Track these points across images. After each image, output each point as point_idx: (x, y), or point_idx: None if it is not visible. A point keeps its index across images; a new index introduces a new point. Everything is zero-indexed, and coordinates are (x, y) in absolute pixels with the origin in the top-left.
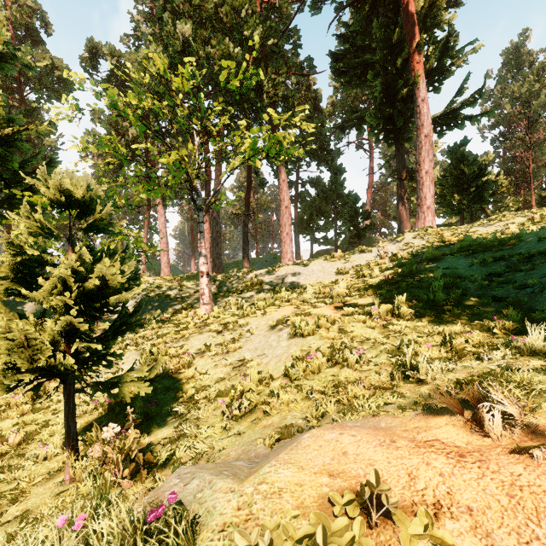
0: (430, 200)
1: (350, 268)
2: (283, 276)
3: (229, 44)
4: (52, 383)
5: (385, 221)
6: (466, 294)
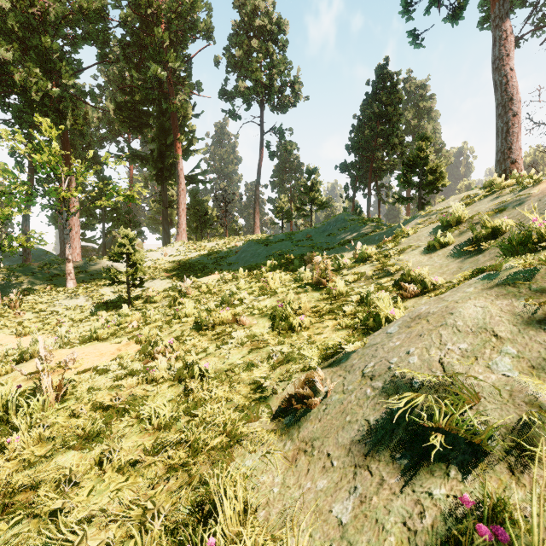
0: (185, 225)
1: (149, 261)
2: (104, 265)
3: (49, 83)
4: (24, 315)
5: None
6: (208, 268)
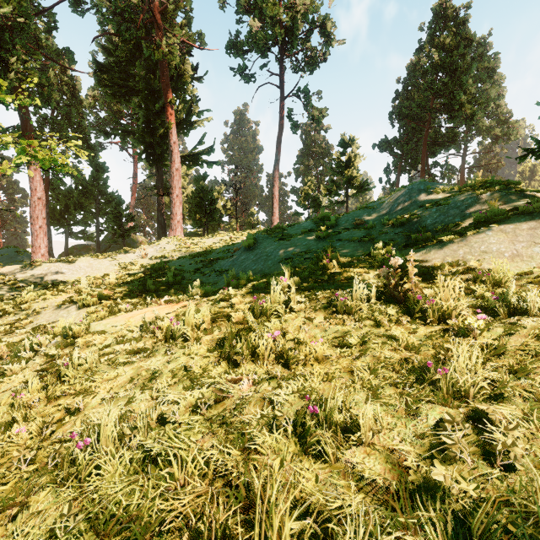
0: (180, 216)
1: (117, 265)
2: (46, 272)
3: None
4: None
5: (149, 221)
6: (184, 279)
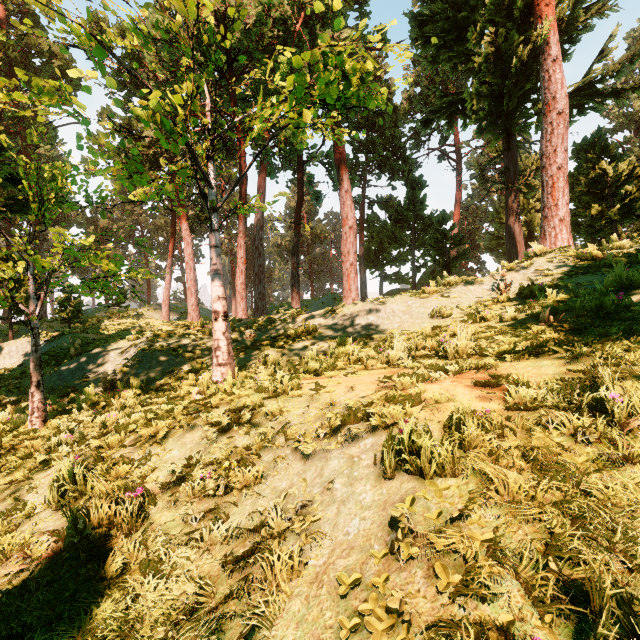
0: (564, 208)
1: (452, 307)
2: (348, 321)
3: None
4: None
5: (473, 253)
6: None
